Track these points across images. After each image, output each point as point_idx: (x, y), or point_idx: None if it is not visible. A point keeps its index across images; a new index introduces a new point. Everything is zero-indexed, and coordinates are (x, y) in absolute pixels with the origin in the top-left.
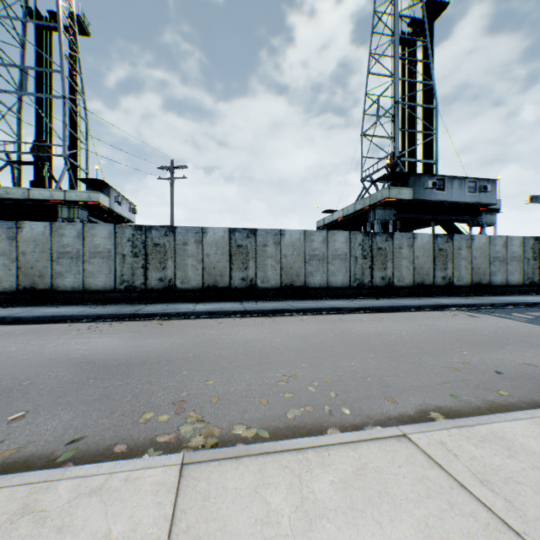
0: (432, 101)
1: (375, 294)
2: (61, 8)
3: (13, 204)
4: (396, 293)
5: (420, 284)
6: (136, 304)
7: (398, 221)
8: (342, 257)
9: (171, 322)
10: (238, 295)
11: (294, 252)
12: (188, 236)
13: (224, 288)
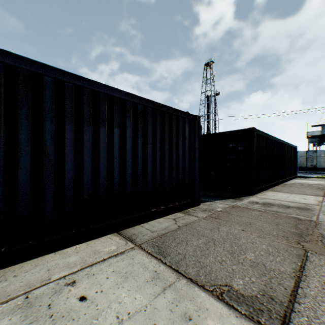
0: None
1: None
2: (211, 96)
3: None
4: None
5: (299, 167)
6: None
7: None
8: None
9: None
10: None
11: None
12: None
13: None
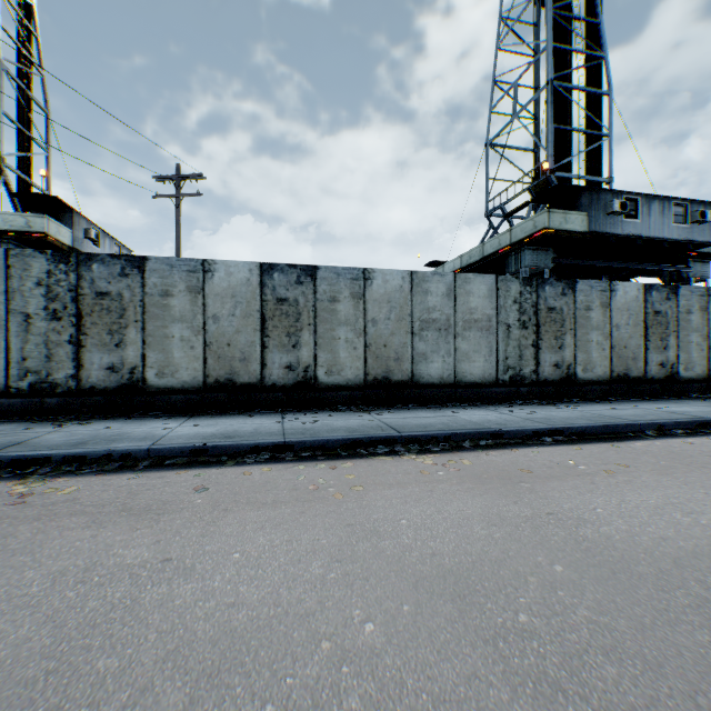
0: (600, 88)
1: (542, 396)
2: None
3: None
4: (580, 393)
5: (622, 377)
6: (48, 421)
7: (552, 274)
8: (482, 325)
9: (62, 489)
10: (278, 400)
11: (392, 314)
12: (173, 278)
13: (251, 386)
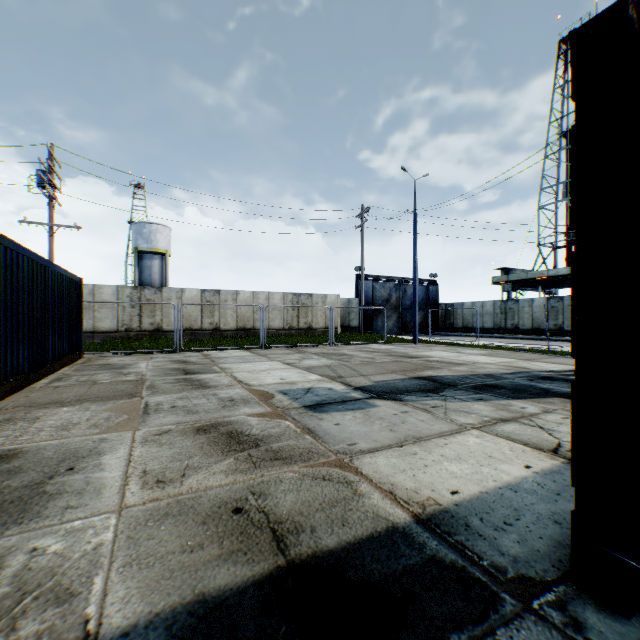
0: None
1: None
2: None
3: (558, 278)
4: None
5: None
6: None
7: None
8: None
9: None
10: None
11: None
12: None
13: None
